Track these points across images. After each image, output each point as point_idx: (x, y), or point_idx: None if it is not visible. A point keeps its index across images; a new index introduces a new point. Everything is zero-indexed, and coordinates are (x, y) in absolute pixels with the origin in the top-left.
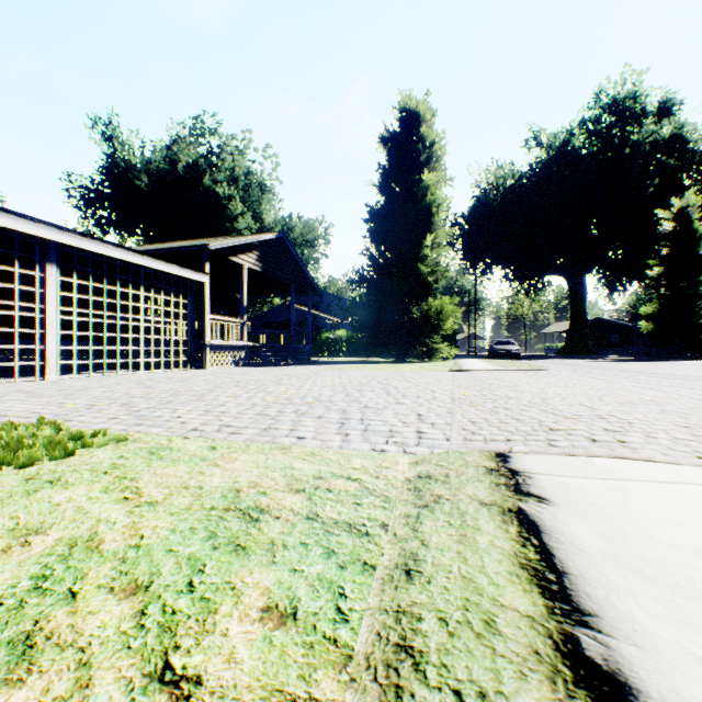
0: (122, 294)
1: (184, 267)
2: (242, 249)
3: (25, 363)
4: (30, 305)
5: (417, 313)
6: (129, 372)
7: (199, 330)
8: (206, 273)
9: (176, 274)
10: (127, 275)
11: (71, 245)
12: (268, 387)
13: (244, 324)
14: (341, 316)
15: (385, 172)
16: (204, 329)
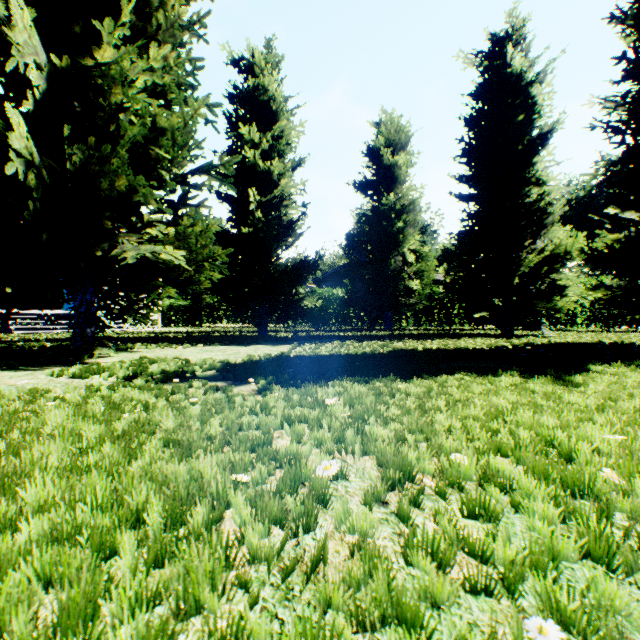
0: None
1: None
2: None
3: None
4: None
5: None
6: None
7: None
8: None
9: None
10: None
11: None
12: None
13: None
14: None
15: None
16: None
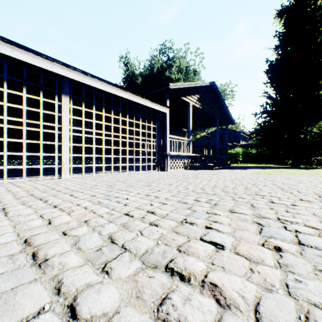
0: (124, 128)
1: (153, 101)
2: (189, 93)
3: (48, 166)
4: (51, 124)
5: (315, 130)
6: (119, 172)
7: (163, 148)
8: (167, 107)
9: (148, 107)
10: (125, 116)
11: (77, 80)
12: (281, 219)
13: (189, 141)
14: (235, 141)
15: (282, 34)
16: (166, 144)
